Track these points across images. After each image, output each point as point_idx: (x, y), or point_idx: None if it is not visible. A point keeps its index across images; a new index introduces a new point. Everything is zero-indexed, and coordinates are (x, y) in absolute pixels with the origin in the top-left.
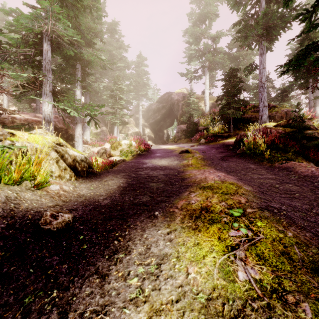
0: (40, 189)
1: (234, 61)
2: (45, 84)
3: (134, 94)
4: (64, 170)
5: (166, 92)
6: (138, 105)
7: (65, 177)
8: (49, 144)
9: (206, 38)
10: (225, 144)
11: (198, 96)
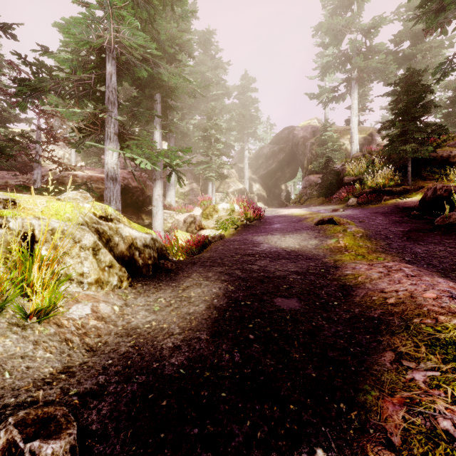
0: (41, 322)
1: (404, 64)
2: (108, 124)
3: (237, 134)
4: (107, 268)
5: (285, 128)
6: (243, 149)
7: (109, 282)
8: (84, 218)
9: (353, 33)
10: (400, 207)
11: (338, 129)
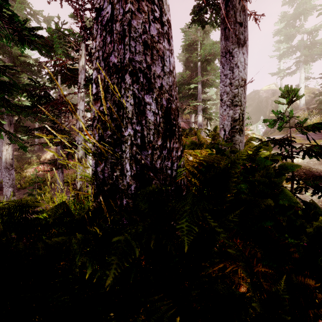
0: None
1: None
2: (199, 106)
3: None
4: None
5: (252, 91)
6: None
7: None
8: None
9: (301, 34)
10: None
11: None
